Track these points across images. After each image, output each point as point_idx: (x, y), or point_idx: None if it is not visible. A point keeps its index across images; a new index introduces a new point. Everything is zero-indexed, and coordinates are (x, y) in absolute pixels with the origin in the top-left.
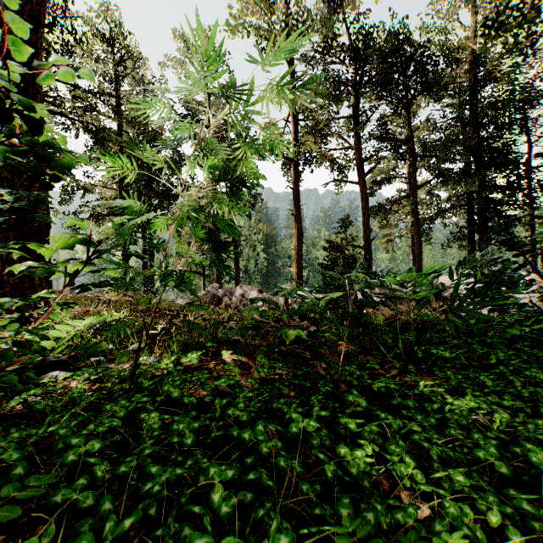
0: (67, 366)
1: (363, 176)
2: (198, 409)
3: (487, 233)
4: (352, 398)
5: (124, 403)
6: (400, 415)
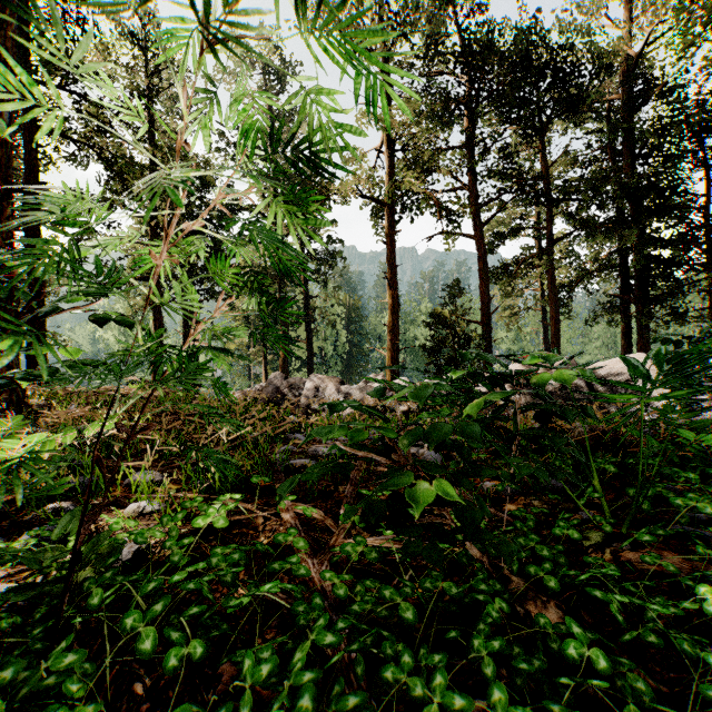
0: (1, 521)
1: (480, 227)
2: (217, 644)
3: (649, 304)
4: (574, 649)
5: (8, 678)
6: (656, 661)
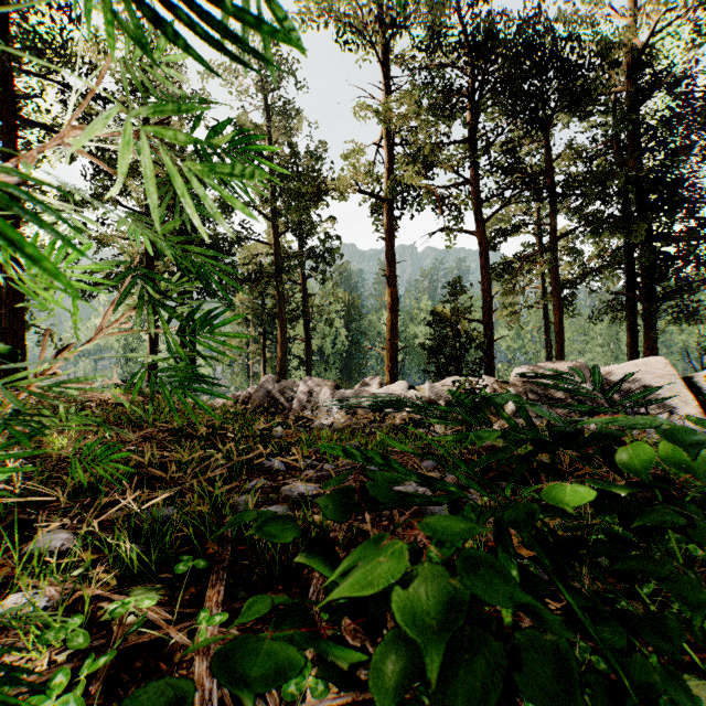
0: None
1: (482, 223)
2: None
3: (657, 302)
4: None
5: None
6: None
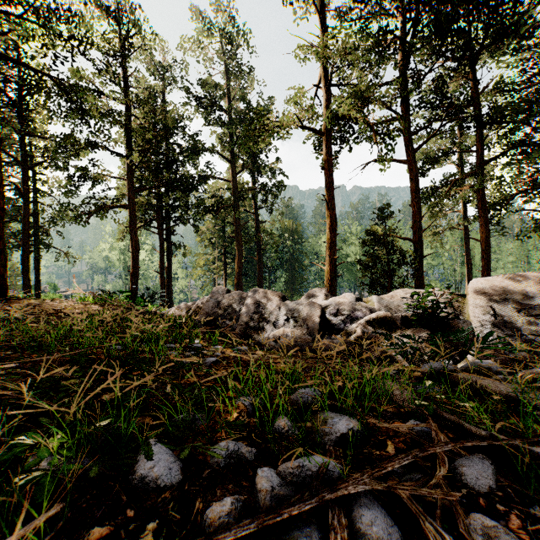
0: None
1: (412, 152)
2: None
3: None
4: None
5: None
6: None
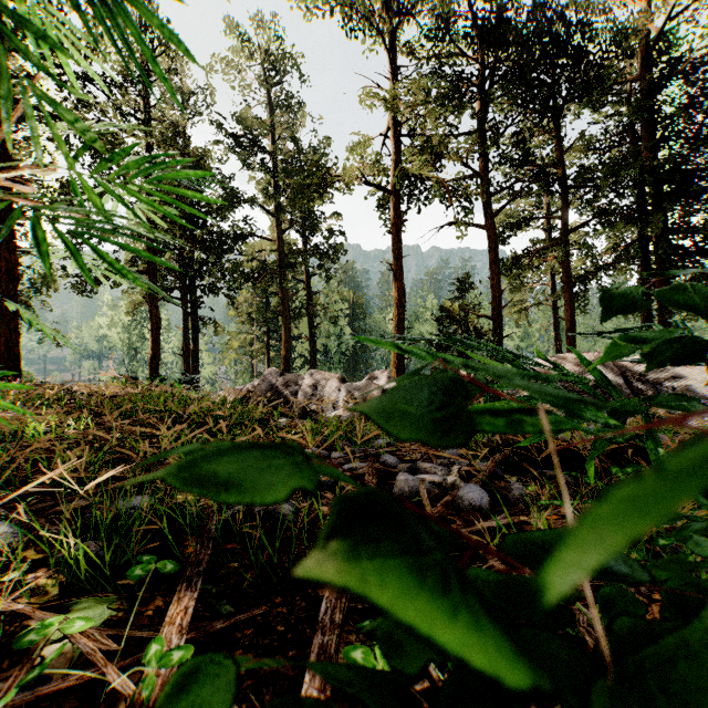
0: None
1: (490, 216)
2: None
3: None
4: None
5: None
6: None
